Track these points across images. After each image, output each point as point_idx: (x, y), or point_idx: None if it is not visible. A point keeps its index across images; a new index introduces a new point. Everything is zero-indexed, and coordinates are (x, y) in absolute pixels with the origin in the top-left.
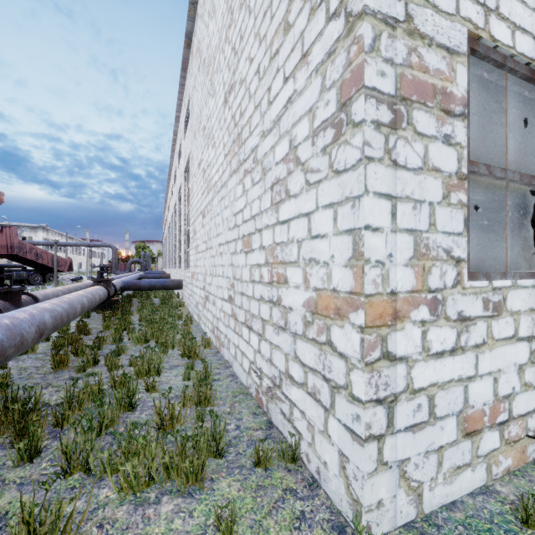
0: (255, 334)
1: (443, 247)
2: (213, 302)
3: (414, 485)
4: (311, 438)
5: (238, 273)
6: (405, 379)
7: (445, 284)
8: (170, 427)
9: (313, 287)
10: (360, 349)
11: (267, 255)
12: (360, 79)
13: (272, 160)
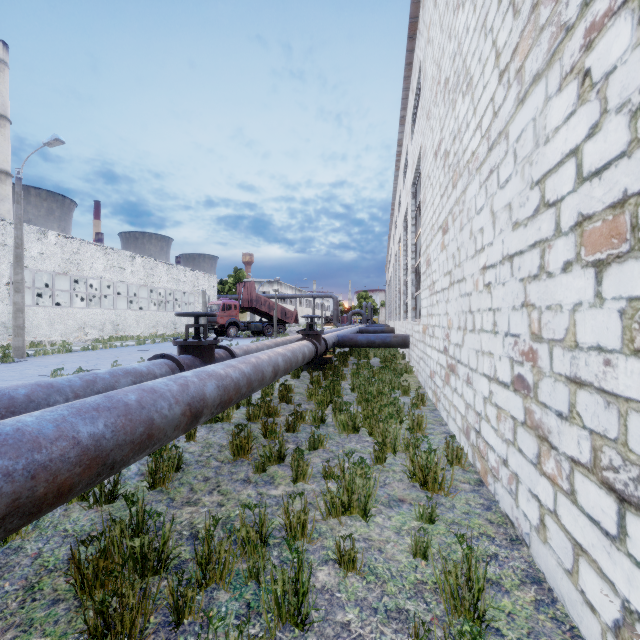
0: None
1: None
2: (466, 379)
3: None
4: None
5: (555, 325)
6: None
7: None
8: None
9: None
10: None
11: None
12: None
13: None
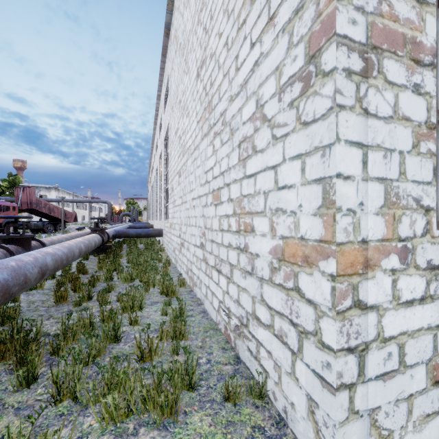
0: (224, 277)
1: (413, 196)
2: (187, 248)
3: (384, 433)
4: (278, 378)
5: (209, 223)
6: (375, 327)
7: (415, 233)
8: (148, 359)
9: (280, 235)
10: (331, 298)
11: (234, 206)
12: (331, 28)
13: (240, 121)
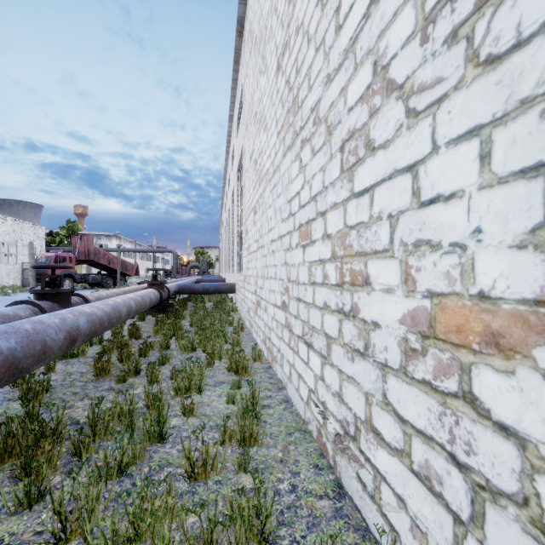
0: (316, 354)
1: None
2: (265, 308)
3: None
4: None
5: (293, 274)
6: None
7: None
8: (202, 476)
9: (425, 290)
10: None
11: (333, 246)
12: None
13: (343, 108)
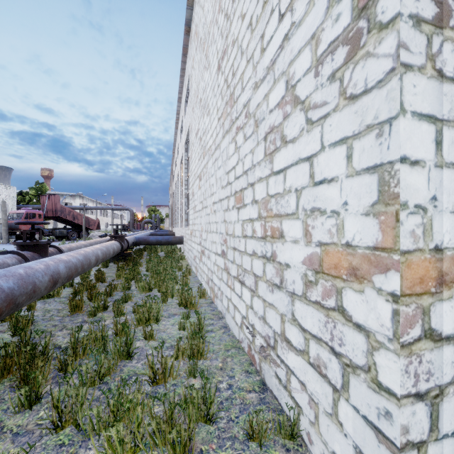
0: (247, 290)
1: None
2: (208, 256)
3: None
4: (314, 417)
5: (230, 229)
6: (453, 365)
7: None
8: (162, 381)
9: (317, 241)
10: (392, 324)
11: (259, 209)
12: None
13: (266, 109)
